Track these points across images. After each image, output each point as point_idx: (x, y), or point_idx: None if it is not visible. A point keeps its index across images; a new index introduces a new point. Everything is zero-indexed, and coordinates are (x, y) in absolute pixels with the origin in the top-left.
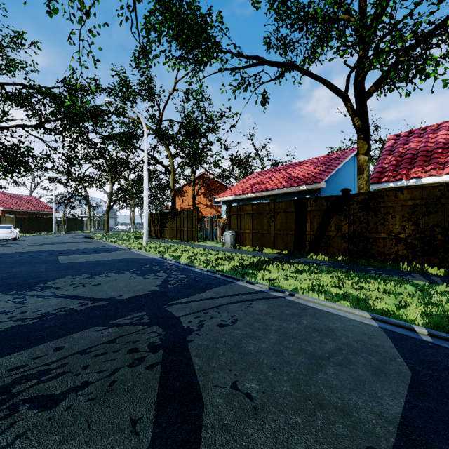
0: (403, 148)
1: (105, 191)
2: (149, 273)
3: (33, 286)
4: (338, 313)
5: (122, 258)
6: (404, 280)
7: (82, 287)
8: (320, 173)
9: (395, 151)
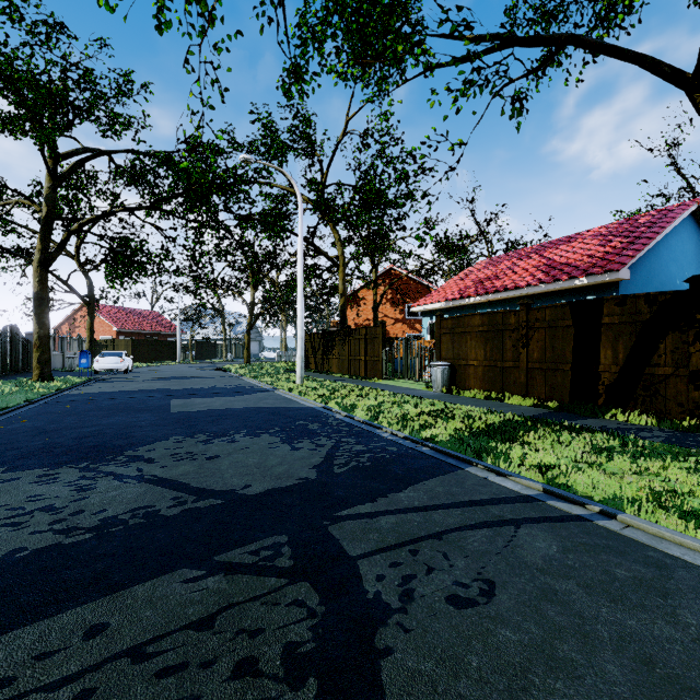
0: None
1: (245, 300)
2: (302, 439)
3: (116, 454)
4: None
5: (262, 406)
6: None
7: (188, 461)
8: (616, 253)
9: None
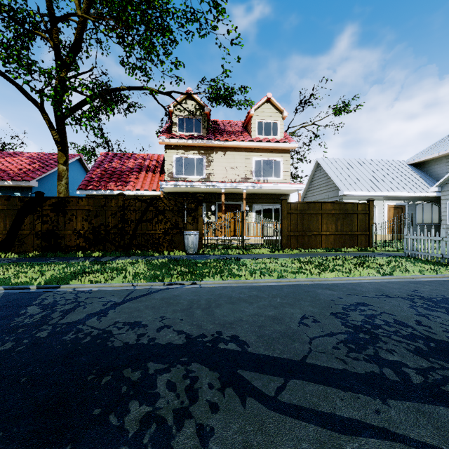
0: (109, 165)
1: None
2: None
3: None
4: None
5: None
6: (66, 263)
7: None
8: (33, 171)
9: (102, 166)
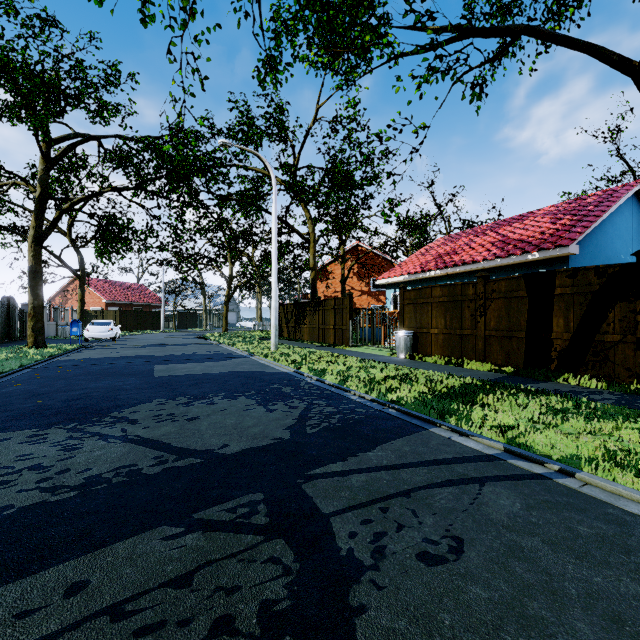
0: None
1: (223, 274)
2: (276, 401)
3: (102, 416)
4: None
5: (239, 371)
6: None
7: (169, 422)
8: (565, 230)
9: None
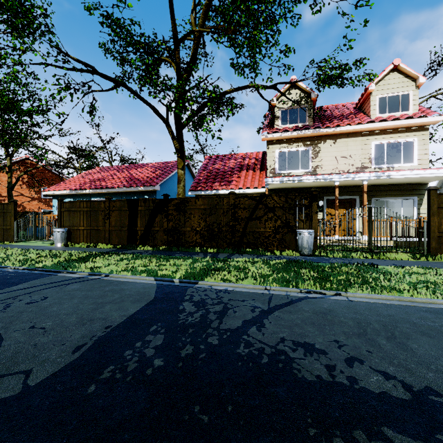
0: (212, 167)
1: None
2: None
3: None
4: (135, 281)
5: None
6: (190, 257)
7: None
8: (156, 178)
9: (207, 169)
